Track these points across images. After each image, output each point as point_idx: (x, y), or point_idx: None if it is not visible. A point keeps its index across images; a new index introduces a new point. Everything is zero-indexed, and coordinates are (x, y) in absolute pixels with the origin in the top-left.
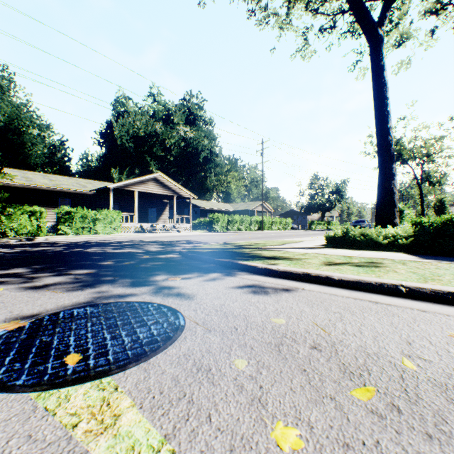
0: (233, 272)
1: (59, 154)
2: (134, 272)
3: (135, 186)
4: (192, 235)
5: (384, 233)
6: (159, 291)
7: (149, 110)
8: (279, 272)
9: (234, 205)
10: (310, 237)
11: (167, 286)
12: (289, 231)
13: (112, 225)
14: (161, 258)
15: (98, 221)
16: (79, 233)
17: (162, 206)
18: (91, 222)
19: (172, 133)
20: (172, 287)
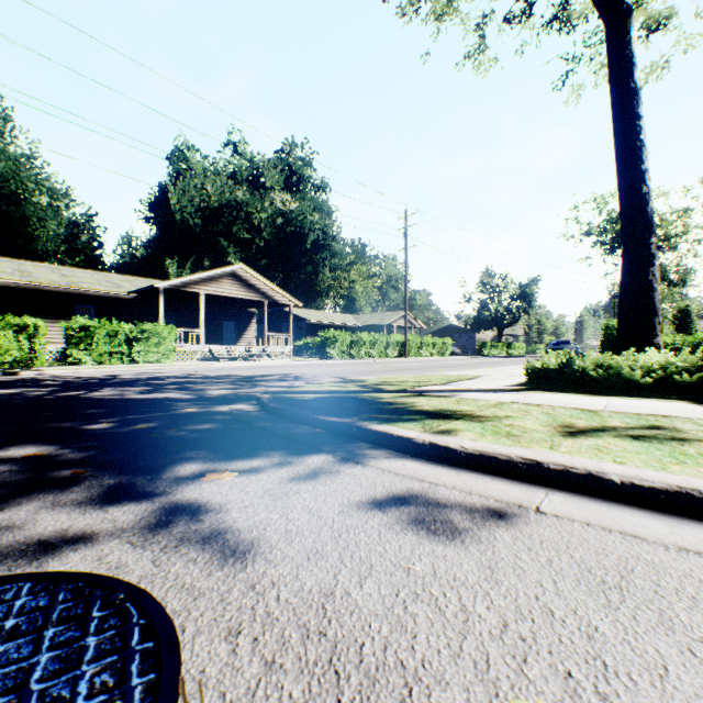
0: (360, 449)
1: (85, 237)
2: (139, 452)
3: (201, 285)
4: (292, 366)
5: (644, 364)
6: (163, 525)
7: (226, 167)
8: (464, 456)
9: (361, 317)
10: (487, 368)
11: (193, 500)
12: (449, 358)
13: (160, 348)
14: (217, 413)
15: (137, 342)
16: (104, 361)
17: (246, 319)
18: (125, 343)
19: (262, 203)
20: (205, 506)
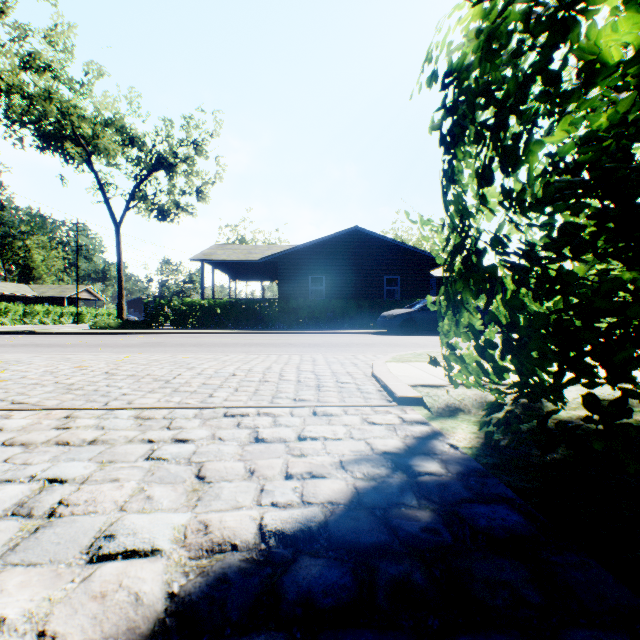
0: (20, 334)
1: None
2: None
3: None
4: None
5: (110, 322)
6: None
7: None
8: (38, 333)
9: (40, 288)
10: None
11: None
12: None
13: None
14: None
15: None
16: None
17: None
18: None
19: None
20: None
